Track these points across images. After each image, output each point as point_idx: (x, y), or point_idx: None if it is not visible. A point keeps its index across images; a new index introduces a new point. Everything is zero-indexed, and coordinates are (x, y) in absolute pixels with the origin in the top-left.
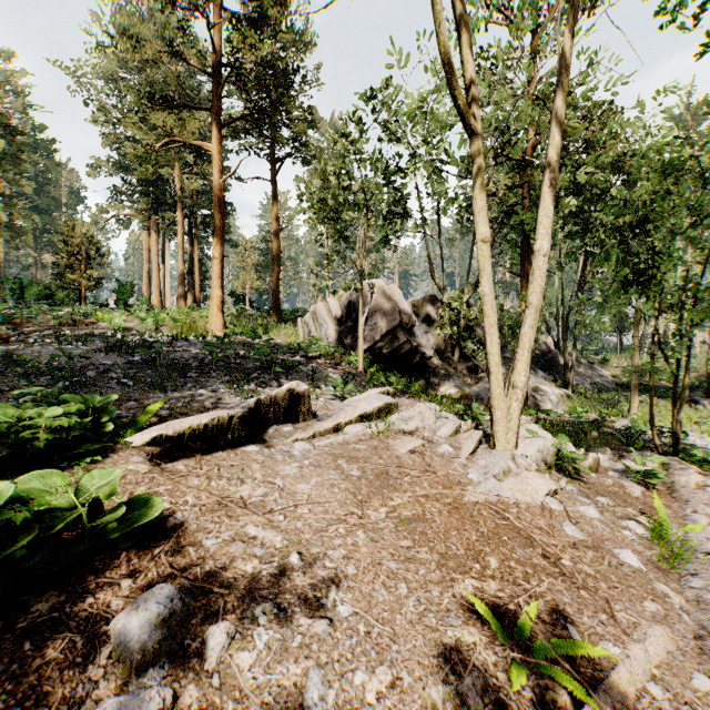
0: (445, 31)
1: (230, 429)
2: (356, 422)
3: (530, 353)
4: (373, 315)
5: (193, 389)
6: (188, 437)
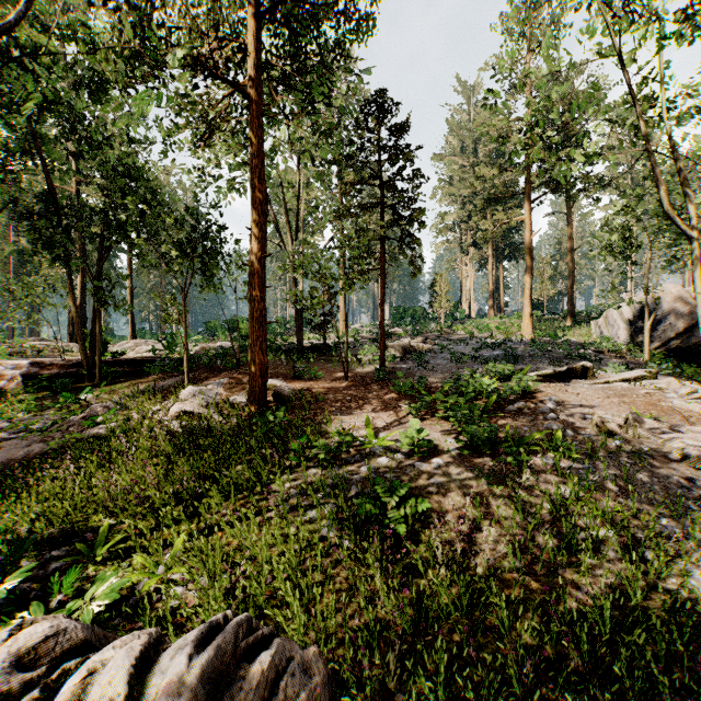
0: (666, 201)
1: (558, 376)
2: (619, 381)
3: None
4: (666, 316)
5: (532, 365)
6: (544, 376)
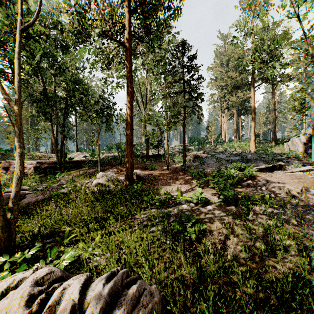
0: None
1: (267, 169)
2: (298, 172)
3: None
4: None
5: (255, 164)
6: (260, 169)
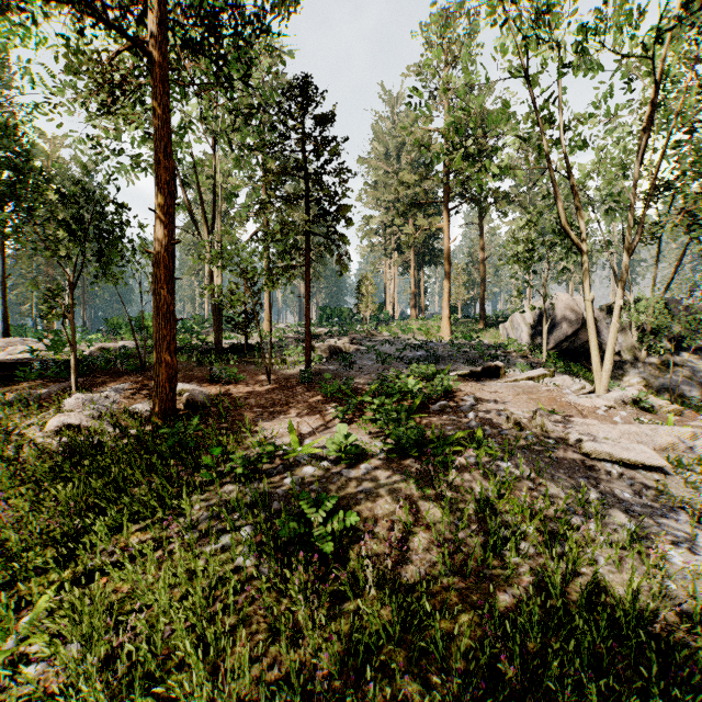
0: (563, 218)
1: (475, 375)
2: (525, 379)
3: (613, 350)
4: (559, 321)
5: (451, 365)
6: (463, 375)
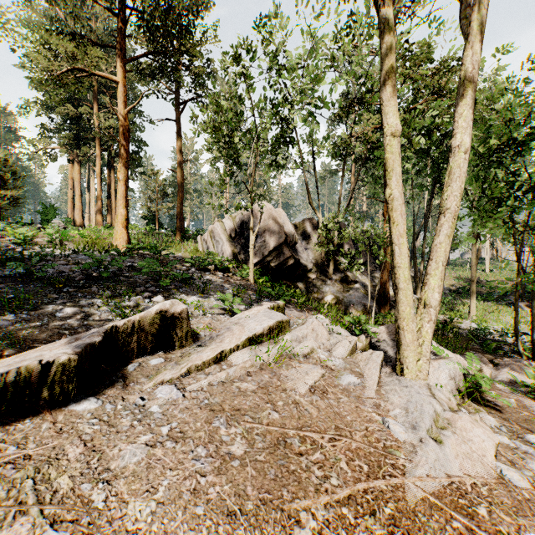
0: None
1: (45, 384)
2: (244, 346)
3: (444, 266)
4: (262, 234)
5: (59, 307)
6: None
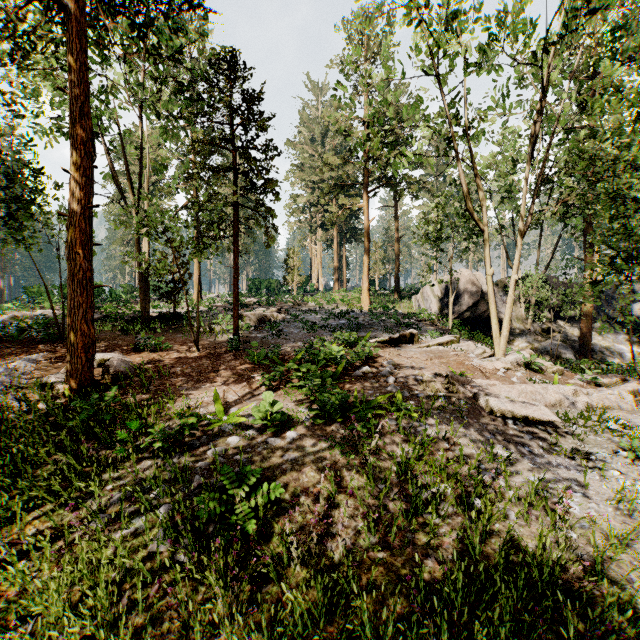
0: (469, 201)
1: (393, 342)
2: (436, 345)
3: (509, 319)
4: (462, 294)
5: (371, 333)
6: (382, 342)
